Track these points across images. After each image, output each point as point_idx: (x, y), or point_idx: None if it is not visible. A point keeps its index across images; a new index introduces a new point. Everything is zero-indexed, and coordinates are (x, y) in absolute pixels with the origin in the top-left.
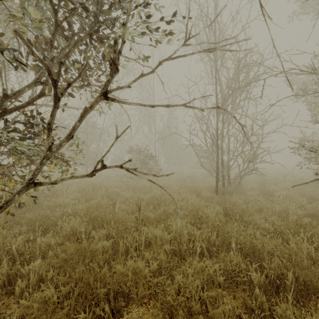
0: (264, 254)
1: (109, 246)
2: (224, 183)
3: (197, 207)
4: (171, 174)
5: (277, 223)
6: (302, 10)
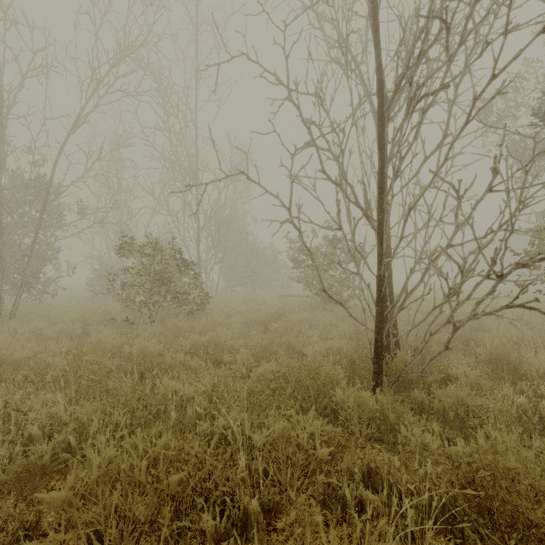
0: None
1: None
2: (389, 342)
3: None
4: None
5: None
6: None
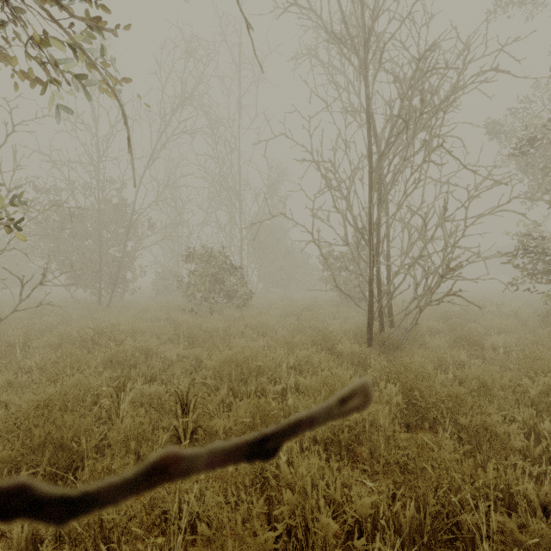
0: None
1: None
2: (383, 322)
3: None
4: (320, 413)
5: None
6: None
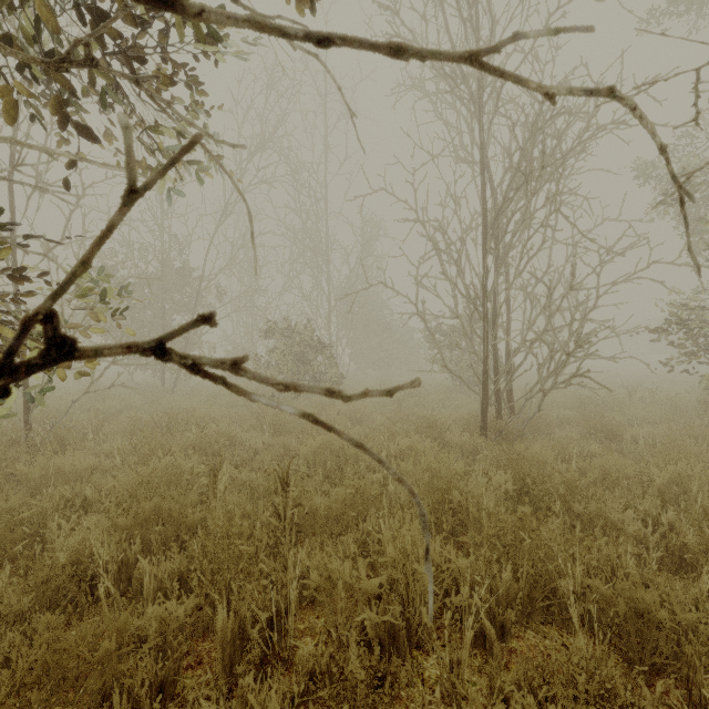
0: (686, 647)
1: (183, 619)
2: (500, 409)
3: (446, 479)
4: (405, 386)
5: (682, 527)
6: (674, 3)
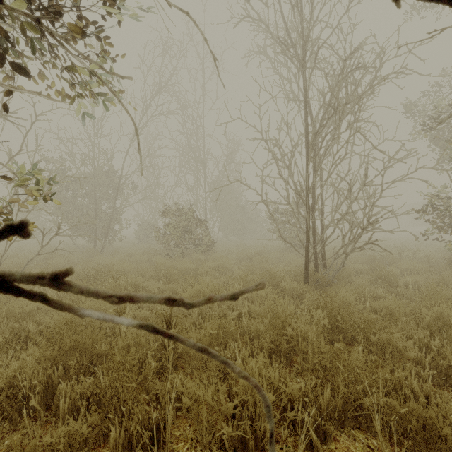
0: None
1: (86, 435)
2: (317, 265)
3: (282, 318)
4: (250, 289)
5: (450, 356)
6: None
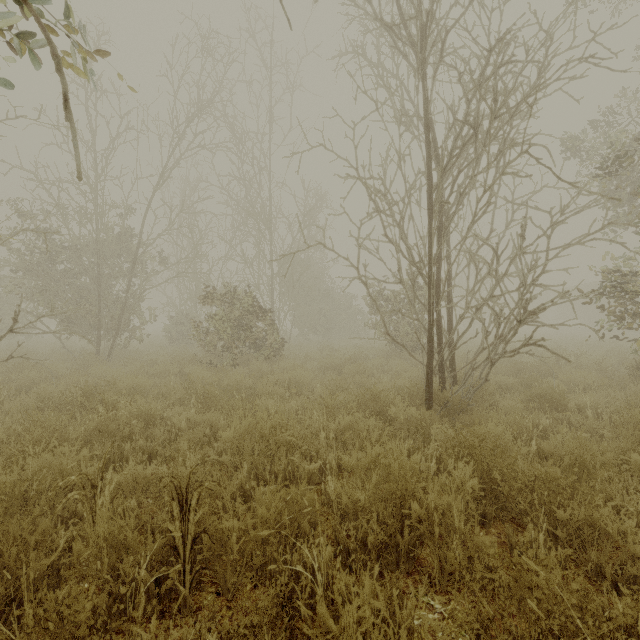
0: None
1: None
2: (444, 378)
3: (400, 483)
4: None
5: None
6: None
